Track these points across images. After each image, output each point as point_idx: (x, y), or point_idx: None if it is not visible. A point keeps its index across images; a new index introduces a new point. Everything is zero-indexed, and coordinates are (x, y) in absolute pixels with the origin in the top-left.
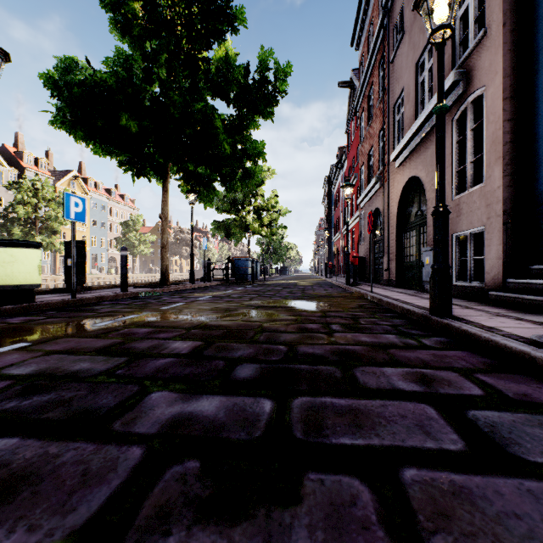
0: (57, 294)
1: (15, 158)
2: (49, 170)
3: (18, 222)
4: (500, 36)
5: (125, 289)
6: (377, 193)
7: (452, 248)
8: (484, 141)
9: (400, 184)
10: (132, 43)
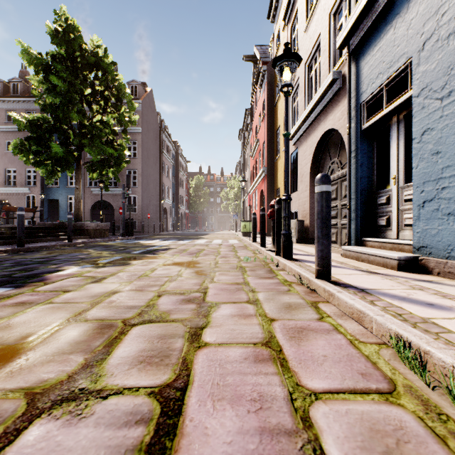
0: None
1: None
2: None
3: None
4: (41, 190)
5: None
6: None
7: (26, 223)
8: (36, 205)
9: None
10: None
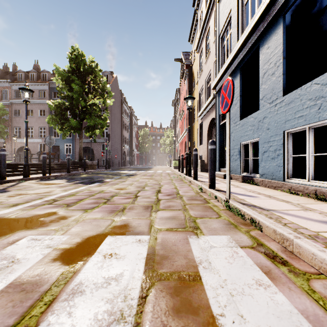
0: None
1: None
2: None
3: None
4: None
5: None
6: (1, 142)
7: None
8: (46, 149)
9: (19, 146)
10: None
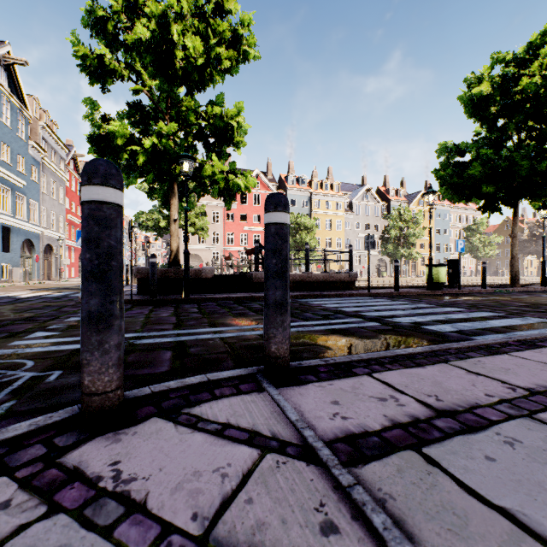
0: (445, 288)
1: (384, 194)
2: (403, 196)
3: (390, 241)
4: None
5: (484, 287)
6: None
7: None
8: None
9: None
10: (487, 127)
